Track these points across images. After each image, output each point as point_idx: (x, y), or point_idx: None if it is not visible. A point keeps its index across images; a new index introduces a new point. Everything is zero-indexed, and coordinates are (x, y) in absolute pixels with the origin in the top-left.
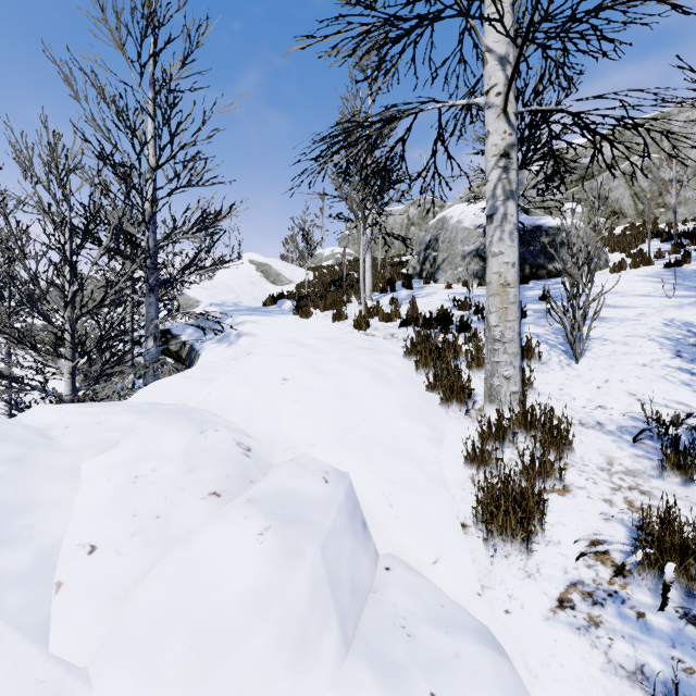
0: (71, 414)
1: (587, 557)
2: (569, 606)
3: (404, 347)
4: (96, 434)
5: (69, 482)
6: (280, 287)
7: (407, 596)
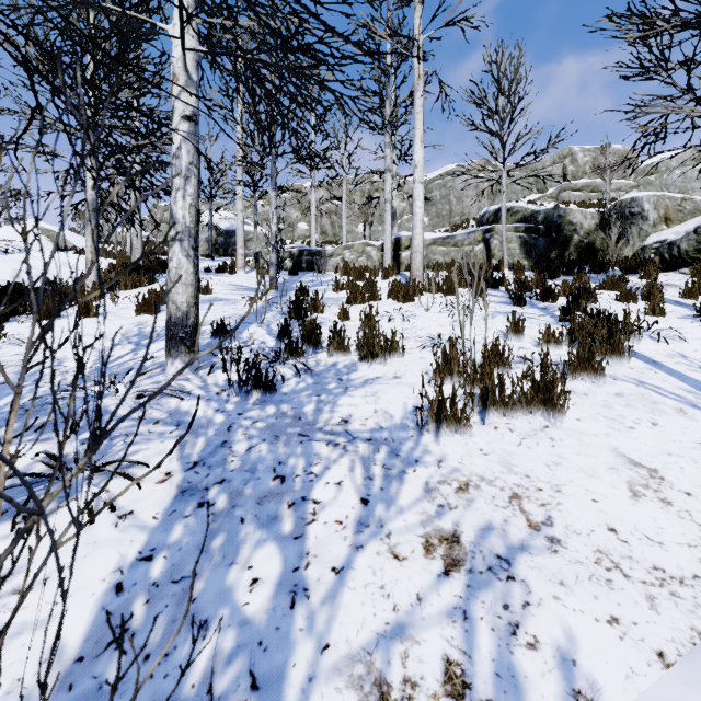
0: None
1: None
2: None
3: None
4: None
5: None
6: None
7: None
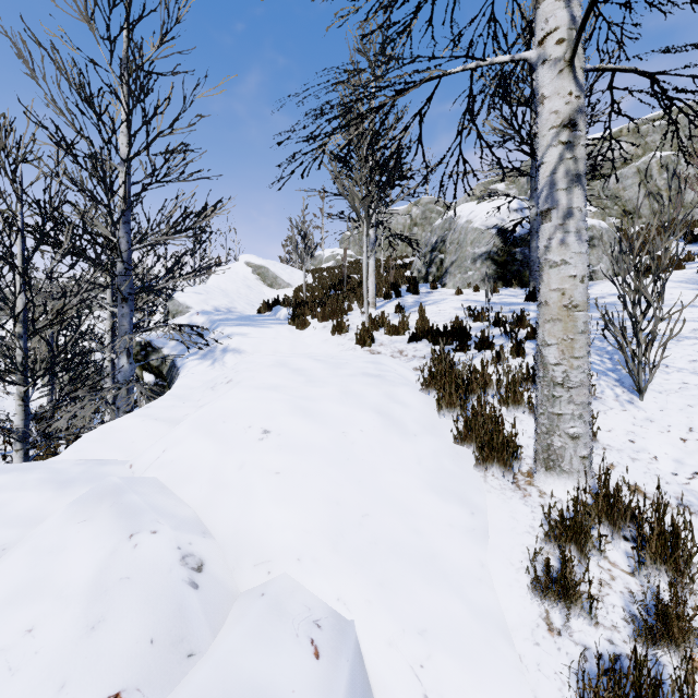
0: None
1: None
2: None
3: (416, 369)
4: None
5: None
6: (277, 291)
7: None
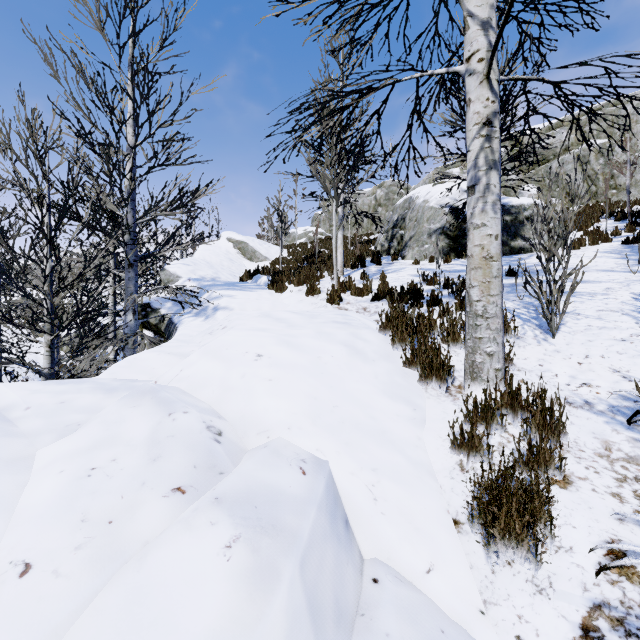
0: (34, 393)
1: (608, 570)
2: (596, 637)
3: (376, 321)
4: (57, 416)
5: (17, 475)
6: (256, 263)
7: (401, 621)
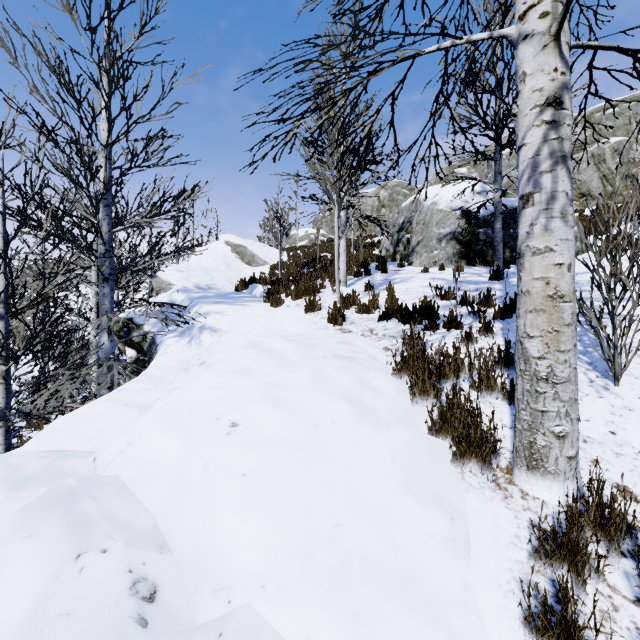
0: None
1: None
2: None
3: (386, 349)
4: None
5: None
6: (254, 268)
7: None
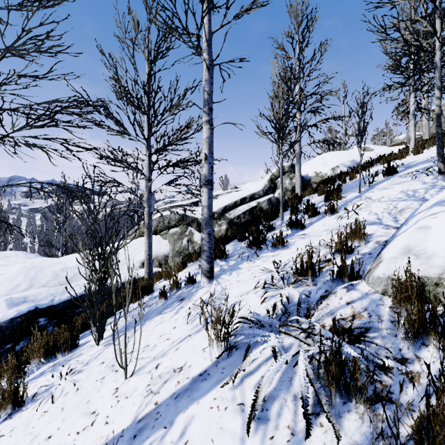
0: None
1: None
2: None
3: None
4: None
5: None
6: None
7: None
